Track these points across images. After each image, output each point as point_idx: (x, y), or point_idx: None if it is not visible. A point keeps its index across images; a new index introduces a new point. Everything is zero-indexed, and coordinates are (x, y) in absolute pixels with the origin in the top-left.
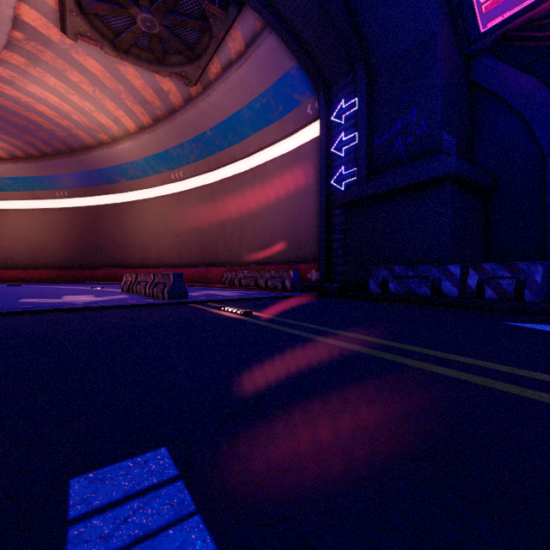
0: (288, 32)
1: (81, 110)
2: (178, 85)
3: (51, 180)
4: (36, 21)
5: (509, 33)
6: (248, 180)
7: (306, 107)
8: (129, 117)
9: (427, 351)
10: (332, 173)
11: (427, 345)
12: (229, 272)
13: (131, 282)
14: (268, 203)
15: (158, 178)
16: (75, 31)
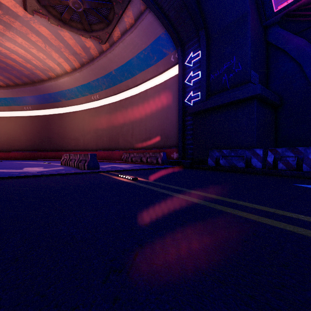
0: (160, 11)
1: (38, 58)
2: (95, 43)
3: (21, 99)
4: (8, 2)
5: (290, 12)
6: (136, 100)
7: (170, 57)
8: (66, 62)
9: (254, 206)
10: (185, 95)
11: (253, 201)
12: (125, 154)
13: (67, 159)
14: (148, 113)
15: (84, 99)
16: (32, 9)
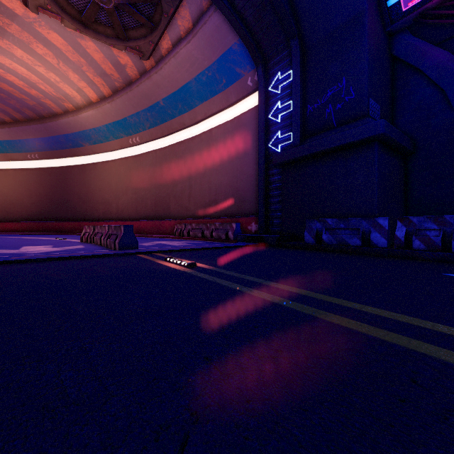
0: (231, 9)
1: (47, 81)
2: (133, 59)
3: (23, 143)
4: None
5: (427, 11)
6: (196, 145)
7: (246, 80)
8: (91, 88)
9: (394, 316)
10: (269, 137)
11: (389, 306)
12: (179, 225)
13: (89, 233)
14: (213, 164)
15: (118, 142)
16: (36, 3)
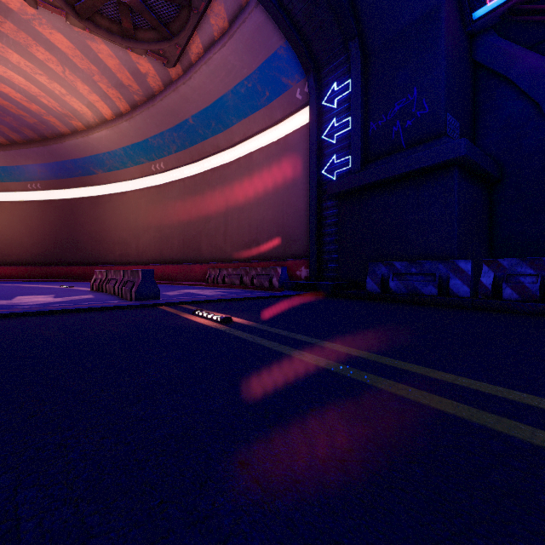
0: (275, 4)
1: (50, 93)
2: (156, 67)
3: (21, 170)
4: None
5: (518, 6)
6: (233, 172)
7: (295, 92)
8: (104, 102)
9: (501, 392)
10: (323, 161)
11: (490, 377)
12: (213, 269)
13: (101, 280)
14: (254, 195)
15: (138, 169)
16: None
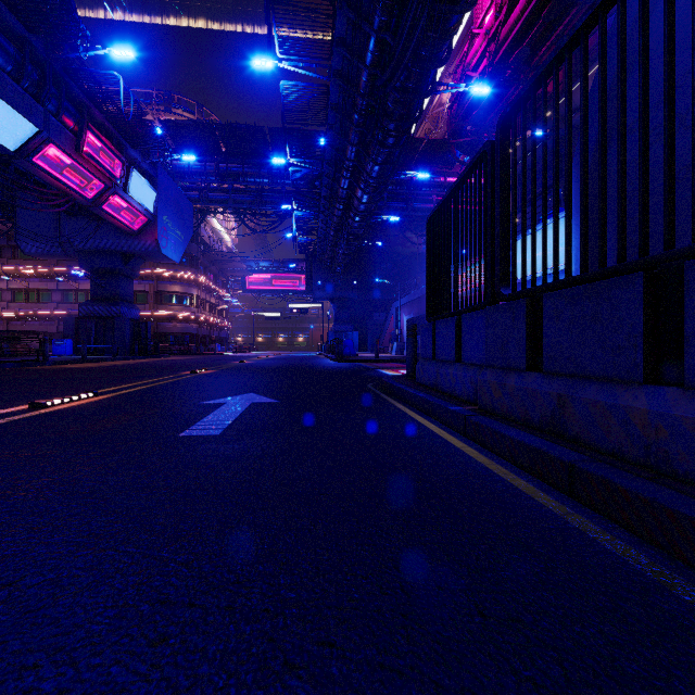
0: None
1: None
2: None
3: None
4: None
5: None
6: None
7: None
8: None
9: None
10: None
11: None
12: None
13: None
14: None
15: None
16: None
